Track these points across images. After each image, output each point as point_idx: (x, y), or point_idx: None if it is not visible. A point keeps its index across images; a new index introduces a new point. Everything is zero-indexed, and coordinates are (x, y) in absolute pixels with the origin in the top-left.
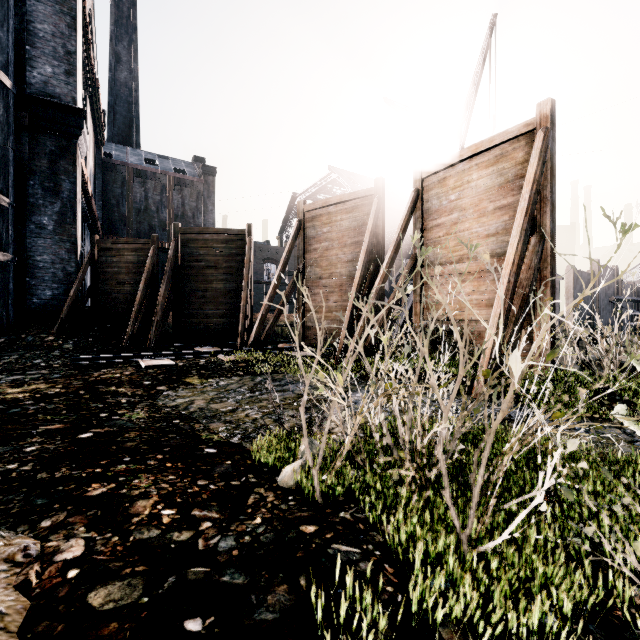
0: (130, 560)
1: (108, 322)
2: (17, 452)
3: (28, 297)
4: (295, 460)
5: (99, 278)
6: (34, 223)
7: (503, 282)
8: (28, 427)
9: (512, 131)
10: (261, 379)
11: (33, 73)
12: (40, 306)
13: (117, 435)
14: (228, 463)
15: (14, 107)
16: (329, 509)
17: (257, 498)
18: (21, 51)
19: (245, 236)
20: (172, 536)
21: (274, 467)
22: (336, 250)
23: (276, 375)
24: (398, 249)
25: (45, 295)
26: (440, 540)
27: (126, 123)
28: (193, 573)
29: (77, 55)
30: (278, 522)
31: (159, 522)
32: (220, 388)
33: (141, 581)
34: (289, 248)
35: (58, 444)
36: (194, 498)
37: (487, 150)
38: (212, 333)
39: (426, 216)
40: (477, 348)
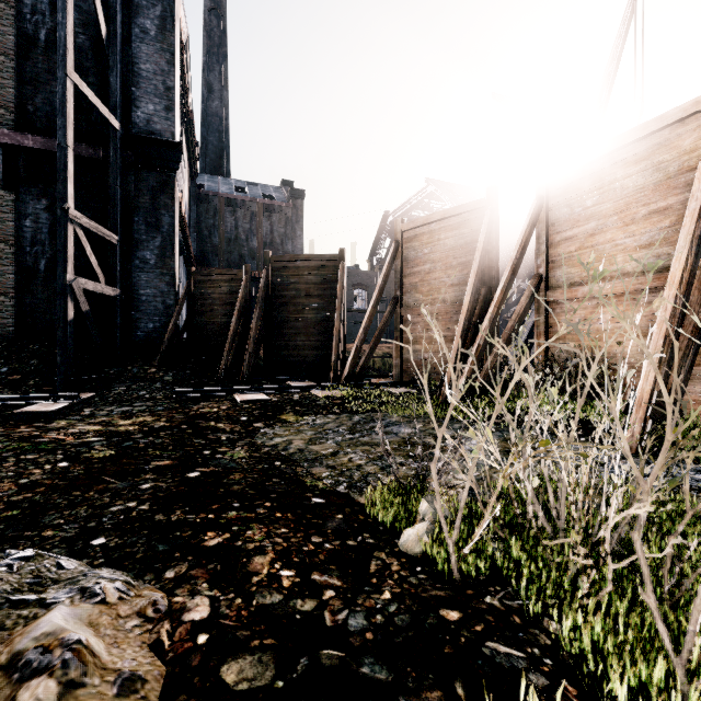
0: (257, 629)
1: (203, 354)
2: (134, 489)
3: (133, 330)
4: (415, 520)
5: (195, 310)
6: (138, 258)
7: (666, 306)
8: (141, 462)
9: (675, 113)
10: (359, 418)
11: (137, 113)
12: (143, 339)
13: (223, 476)
14: (339, 517)
15: (121, 148)
16: (470, 590)
17: (380, 565)
18: (127, 93)
19: (337, 261)
20: (295, 604)
21: (390, 526)
22: (439, 273)
23: (375, 414)
24: (517, 269)
25: (148, 328)
26: (656, 668)
27: (217, 153)
28: (326, 656)
29: (175, 90)
30: (411, 600)
31: (279, 585)
32: (317, 427)
33: (272, 658)
34: (385, 273)
35: (169, 483)
36: (311, 558)
37: (637, 141)
38: (303, 366)
39: (552, 228)
40: (630, 390)
